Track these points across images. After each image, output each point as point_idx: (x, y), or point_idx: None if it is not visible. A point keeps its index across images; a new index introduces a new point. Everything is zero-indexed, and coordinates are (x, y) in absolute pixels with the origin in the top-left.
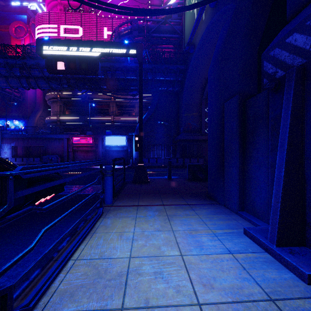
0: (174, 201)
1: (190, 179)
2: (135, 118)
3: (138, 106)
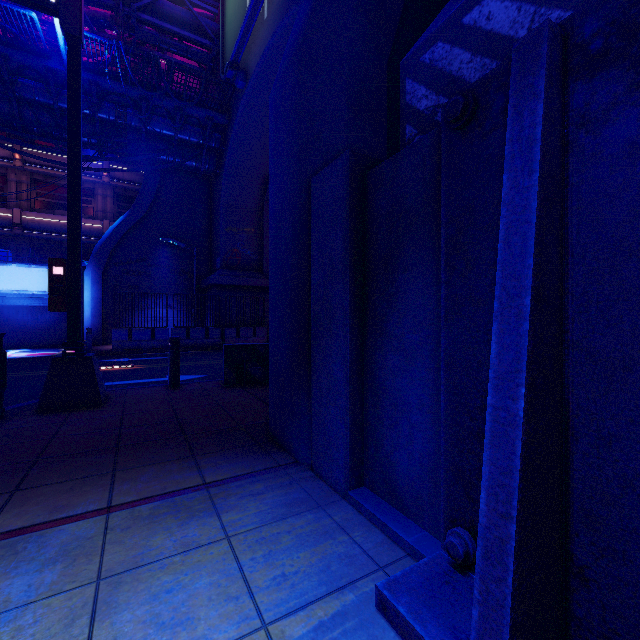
0: (160, 478)
1: (231, 381)
2: (96, 223)
3: (104, 194)
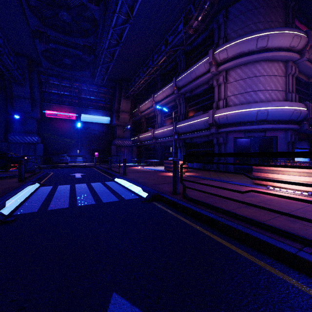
0: None
1: None
2: None
3: None
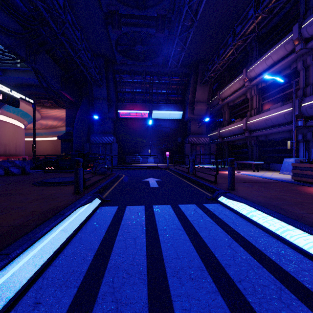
0: None
1: None
2: None
3: None
